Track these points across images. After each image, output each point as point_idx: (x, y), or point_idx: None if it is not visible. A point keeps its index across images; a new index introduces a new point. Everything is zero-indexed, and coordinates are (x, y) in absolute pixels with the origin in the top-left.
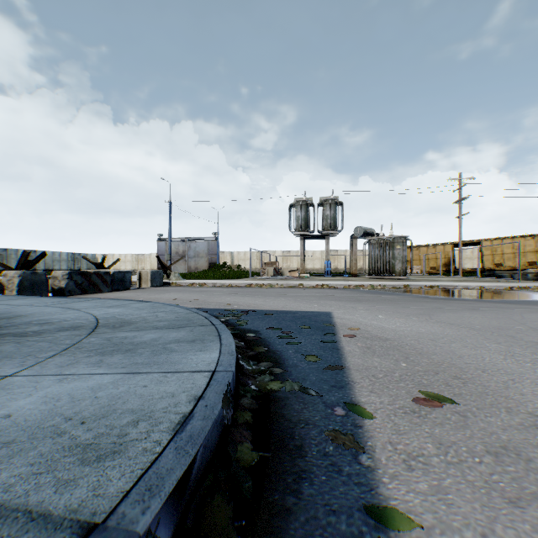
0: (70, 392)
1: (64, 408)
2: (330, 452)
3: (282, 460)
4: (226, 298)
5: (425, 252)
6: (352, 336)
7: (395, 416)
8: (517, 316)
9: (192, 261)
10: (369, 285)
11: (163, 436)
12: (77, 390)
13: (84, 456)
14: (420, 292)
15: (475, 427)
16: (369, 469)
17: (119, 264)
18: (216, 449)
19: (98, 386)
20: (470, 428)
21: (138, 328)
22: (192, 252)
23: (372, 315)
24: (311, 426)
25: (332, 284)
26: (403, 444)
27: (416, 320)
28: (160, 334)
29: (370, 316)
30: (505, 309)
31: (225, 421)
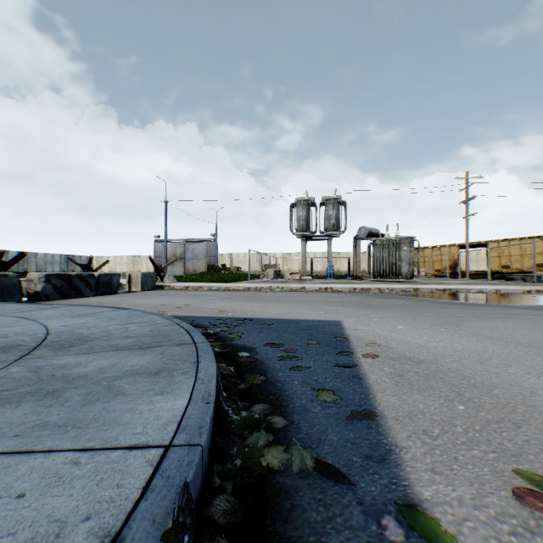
0: None
1: None
2: None
3: None
4: (221, 304)
5: (430, 254)
6: (374, 356)
7: None
8: None
9: (190, 263)
10: (376, 288)
11: None
12: None
13: None
14: (433, 296)
15: None
16: None
17: (115, 266)
18: None
19: None
20: None
21: (91, 348)
22: (190, 254)
23: (390, 325)
24: None
25: (336, 287)
26: None
27: (445, 332)
28: (116, 360)
29: (387, 326)
30: (540, 317)
31: None
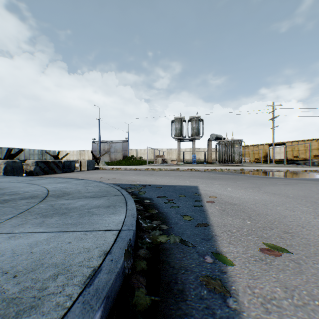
0: (13, 248)
1: (4, 263)
2: (205, 296)
3: (169, 303)
4: (132, 177)
5: (252, 149)
6: (212, 202)
7: (249, 263)
8: (314, 188)
9: (113, 154)
10: (219, 169)
11: (75, 290)
12: (19, 246)
13: (6, 312)
14: (251, 173)
15: (308, 272)
16: (236, 312)
17: (69, 156)
18: (118, 294)
19: (36, 242)
20: (304, 273)
21: (73, 197)
22: (113, 149)
23: (223, 188)
24: (189, 272)
25: (197, 168)
26: (259, 288)
27: (251, 191)
28: (87, 202)
29: (222, 188)
30: (305, 184)
31: (126, 271)
